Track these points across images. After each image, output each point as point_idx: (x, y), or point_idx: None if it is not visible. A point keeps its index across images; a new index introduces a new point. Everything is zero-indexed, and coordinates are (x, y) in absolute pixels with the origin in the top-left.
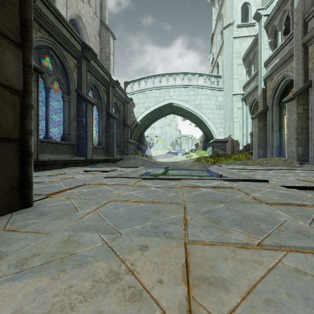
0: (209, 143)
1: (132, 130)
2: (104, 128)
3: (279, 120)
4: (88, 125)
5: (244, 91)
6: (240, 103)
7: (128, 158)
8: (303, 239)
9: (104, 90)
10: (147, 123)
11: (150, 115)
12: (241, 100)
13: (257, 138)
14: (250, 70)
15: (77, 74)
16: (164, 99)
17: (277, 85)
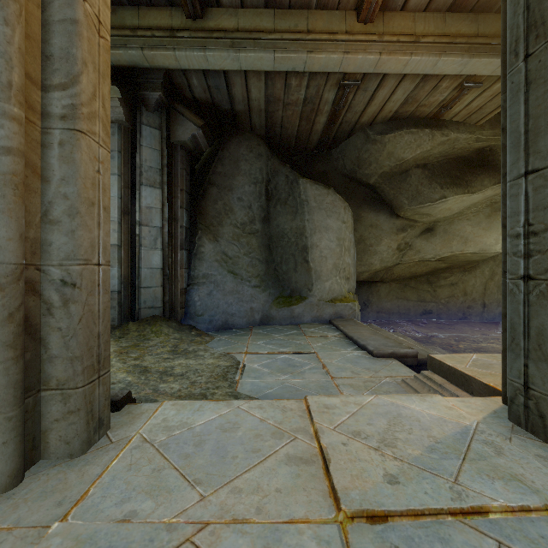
0: None
1: None
2: None
3: None
4: None
5: None
6: None
7: None
8: (99, 547)
9: None
10: None
11: None
12: None
13: None
14: None
15: None
16: None
17: None
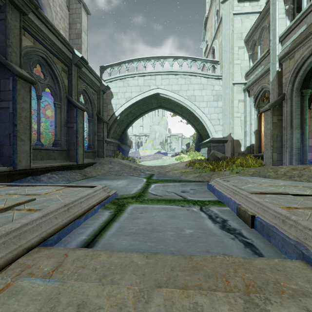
0: (203, 144)
1: (110, 126)
2: (64, 122)
3: (300, 113)
4: (19, 115)
5: (246, 80)
6: (241, 95)
7: (103, 162)
8: None
9: (64, 69)
10: (130, 119)
11: (132, 108)
12: (243, 91)
13: (271, 137)
14: (254, 54)
15: None
16: (149, 89)
17: (301, 64)
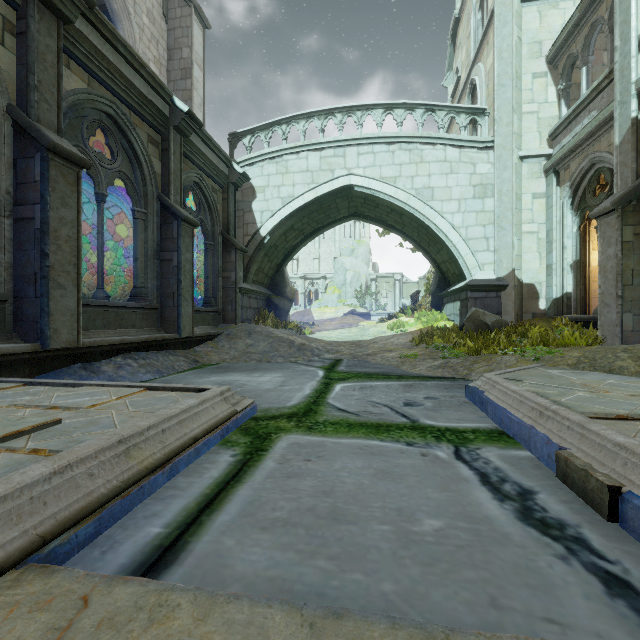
0: (450, 293)
1: (249, 258)
2: (154, 249)
3: None
4: (55, 233)
5: (551, 148)
6: (540, 182)
7: (234, 332)
8: None
9: (153, 138)
10: (293, 243)
11: (296, 220)
12: (544, 174)
13: (618, 275)
14: (571, 89)
15: (16, 58)
16: (332, 177)
17: None
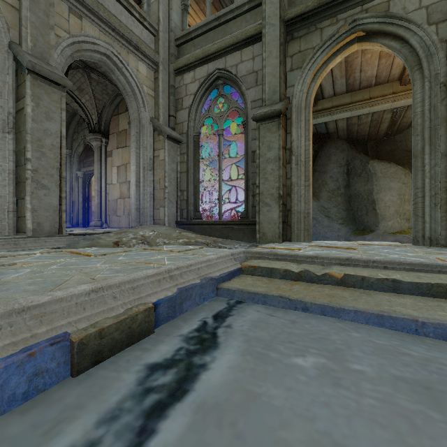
0: None
1: None
2: None
3: None
4: None
5: None
6: None
7: None
8: (323, 242)
9: None
10: None
11: None
12: None
13: None
14: None
15: None
16: None
17: None
